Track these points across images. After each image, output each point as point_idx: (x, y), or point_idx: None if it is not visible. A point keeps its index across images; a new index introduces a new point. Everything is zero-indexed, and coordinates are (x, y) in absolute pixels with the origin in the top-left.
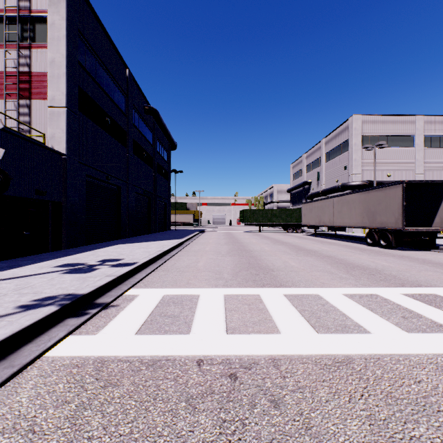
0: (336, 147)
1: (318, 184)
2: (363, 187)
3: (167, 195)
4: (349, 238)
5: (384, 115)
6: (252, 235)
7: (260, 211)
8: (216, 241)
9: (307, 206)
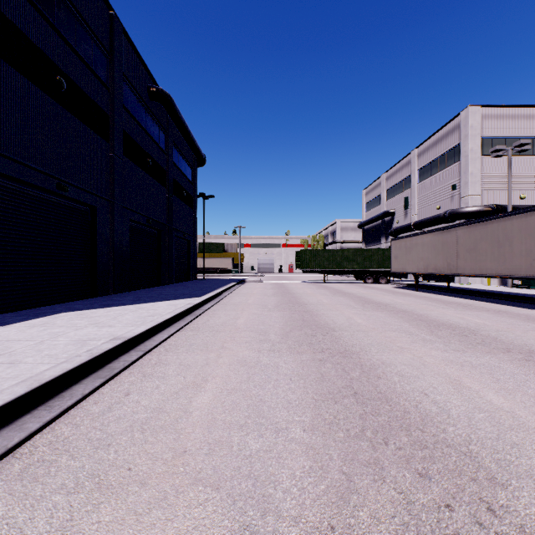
0: (437, 158)
1: (406, 214)
2: (485, 214)
3: (192, 230)
4: (477, 294)
5: (515, 107)
6: (316, 288)
7: (325, 252)
8: (260, 301)
9: (402, 243)
